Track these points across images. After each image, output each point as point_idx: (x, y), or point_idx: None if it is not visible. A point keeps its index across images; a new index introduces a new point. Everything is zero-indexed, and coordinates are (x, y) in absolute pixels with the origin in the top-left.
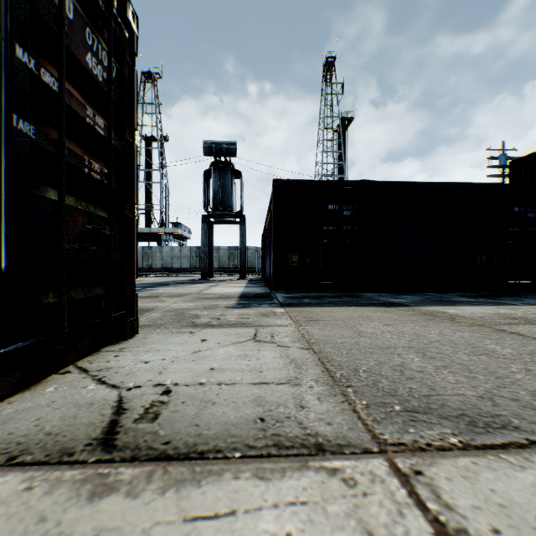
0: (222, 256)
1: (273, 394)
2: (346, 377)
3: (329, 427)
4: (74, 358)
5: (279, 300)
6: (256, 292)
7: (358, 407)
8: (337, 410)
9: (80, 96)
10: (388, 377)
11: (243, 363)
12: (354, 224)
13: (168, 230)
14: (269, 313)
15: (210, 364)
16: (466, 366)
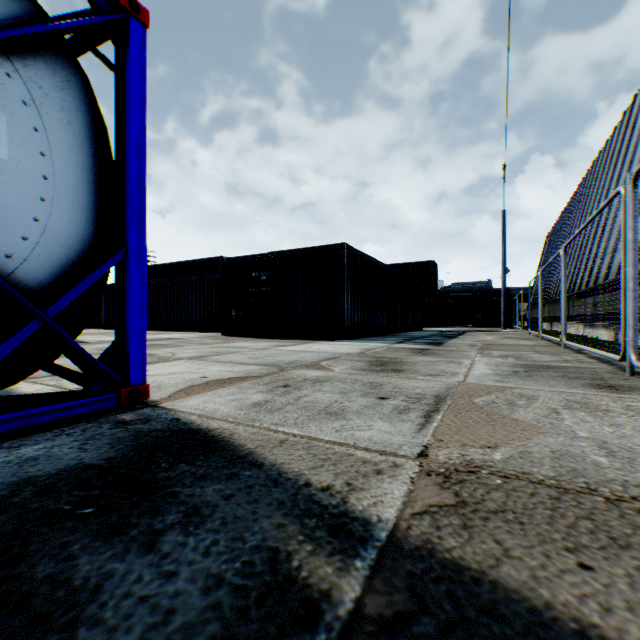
0: None
1: None
2: None
3: None
4: None
5: None
6: None
7: None
8: None
9: None
10: None
11: None
12: None
13: None
14: None
15: None
16: None
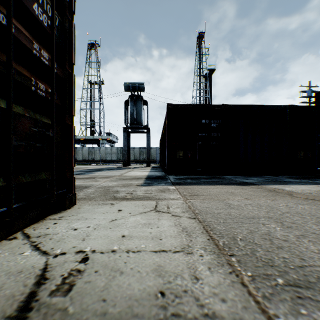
0: (136, 153)
1: (171, 263)
2: (227, 245)
3: (224, 305)
4: (22, 226)
5: (171, 180)
6: (156, 175)
7: (245, 279)
8: (227, 283)
9: (28, 34)
10: (261, 245)
11: (147, 230)
12: (218, 132)
13: (104, 137)
14: (165, 190)
15: (122, 232)
16: (319, 235)
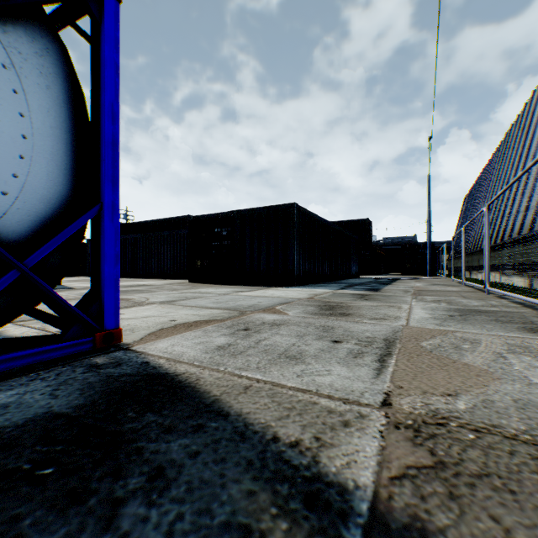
0: None
1: None
2: None
3: None
4: None
5: None
6: None
7: None
8: None
9: None
10: None
11: None
12: None
13: None
14: None
15: None
16: None
